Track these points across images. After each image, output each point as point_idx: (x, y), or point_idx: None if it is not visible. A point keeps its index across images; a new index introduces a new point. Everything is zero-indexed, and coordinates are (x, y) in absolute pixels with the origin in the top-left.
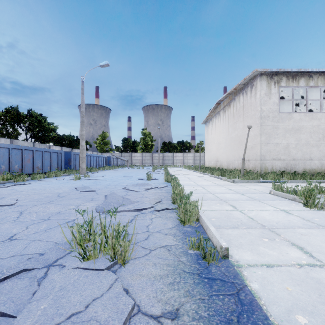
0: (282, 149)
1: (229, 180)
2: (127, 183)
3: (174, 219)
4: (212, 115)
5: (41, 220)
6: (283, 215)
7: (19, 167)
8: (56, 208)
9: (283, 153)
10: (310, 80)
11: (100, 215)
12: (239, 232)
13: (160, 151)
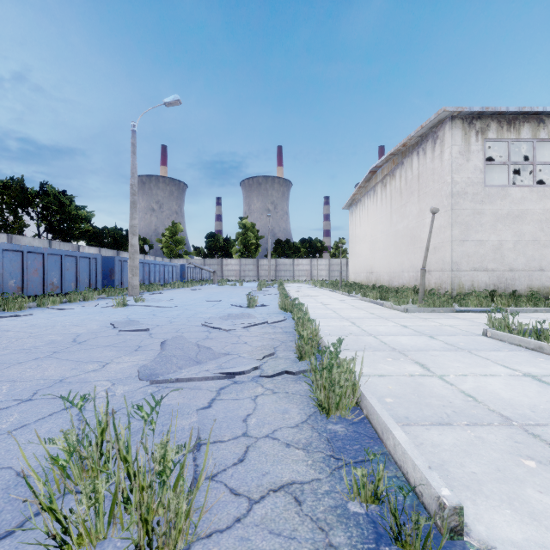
0: (489, 251)
1: (398, 307)
2: (210, 314)
3: (305, 398)
4: (361, 192)
5: (15, 401)
6: (534, 387)
7: (17, 283)
8: (58, 371)
9: (491, 259)
10: (539, 128)
11: (146, 388)
12: (459, 437)
13: (271, 255)
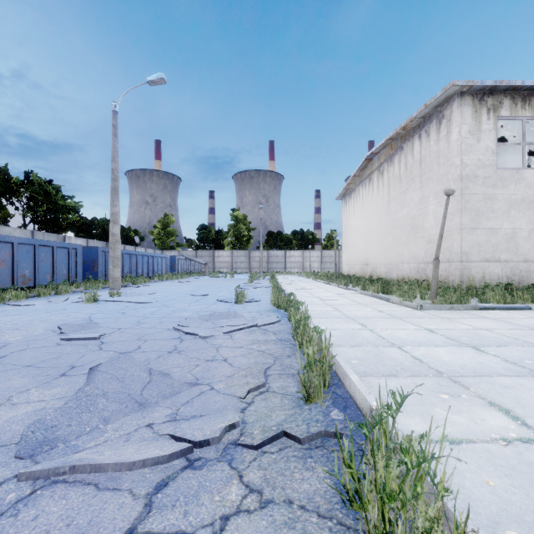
0: (502, 240)
1: (409, 303)
2: (190, 311)
3: (329, 529)
4: (355, 181)
5: None
6: None
7: None
8: None
9: (504, 248)
10: None
11: (8, 487)
12: None
13: (263, 247)
